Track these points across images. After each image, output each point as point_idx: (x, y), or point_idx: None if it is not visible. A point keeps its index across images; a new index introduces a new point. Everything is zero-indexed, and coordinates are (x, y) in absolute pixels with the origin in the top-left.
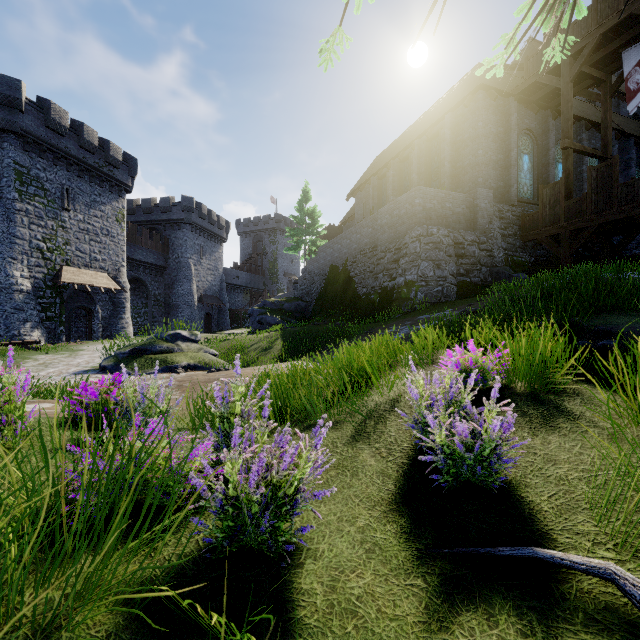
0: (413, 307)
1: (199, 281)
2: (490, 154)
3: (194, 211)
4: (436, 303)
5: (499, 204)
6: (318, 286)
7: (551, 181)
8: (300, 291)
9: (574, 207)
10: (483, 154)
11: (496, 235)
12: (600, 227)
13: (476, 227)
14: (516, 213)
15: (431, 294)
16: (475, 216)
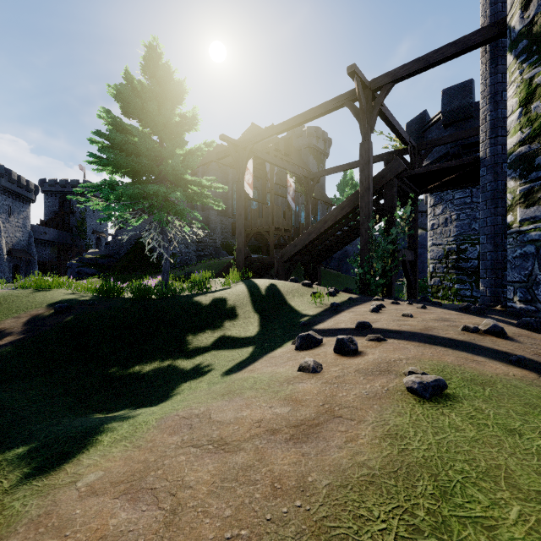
0: (175, 265)
1: (7, 237)
2: (219, 192)
3: (3, 176)
4: (185, 264)
5: (222, 217)
6: (126, 249)
7: (248, 207)
8: (112, 251)
9: (247, 224)
10: (215, 192)
11: (218, 232)
12: (258, 233)
13: (209, 228)
14: (230, 221)
15: (183, 260)
16: (209, 223)
